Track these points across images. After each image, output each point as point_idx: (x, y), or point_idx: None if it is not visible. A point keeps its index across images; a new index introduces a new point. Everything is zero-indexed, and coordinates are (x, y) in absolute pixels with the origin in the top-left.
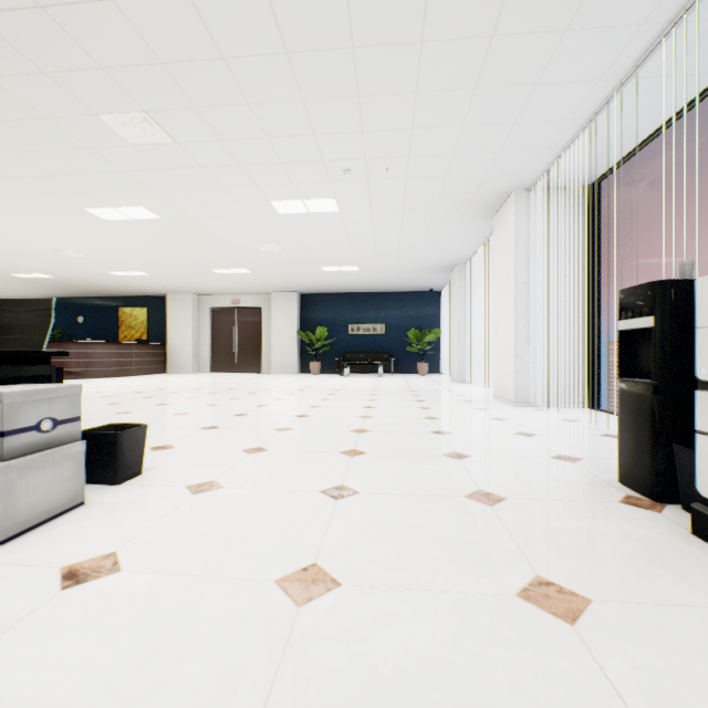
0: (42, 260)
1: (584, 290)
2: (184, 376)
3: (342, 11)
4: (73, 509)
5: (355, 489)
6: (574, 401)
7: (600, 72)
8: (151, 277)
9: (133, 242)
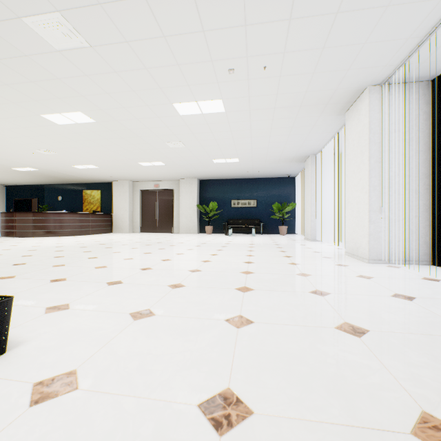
0: (27, 157)
1: (430, 166)
2: (122, 235)
3: None
4: None
5: (246, 402)
6: (421, 259)
7: None
8: (99, 169)
9: (81, 142)
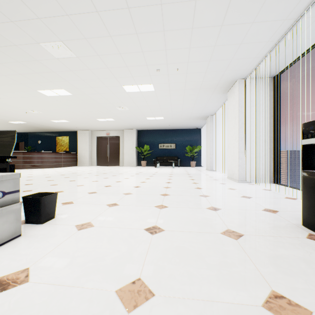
0: (21, 115)
1: (272, 126)
2: (84, 167)
3: None
4: (14, 239)
5: (162, 228)
6: (267, 180)
7: (286, 15)
8: (69, 122)
9: (60, 106)
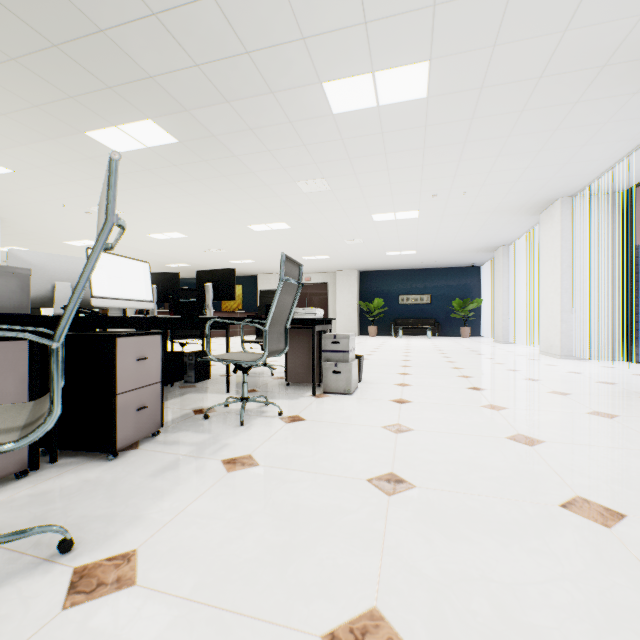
0: (193, 255)
1: (620, 270)
2: None
3: (464, 130)
4: (357, 388)
5: (484, 388)
6: (612, 355)
7: (631, 136)
8: (255, 263)
9: (261, 243)
